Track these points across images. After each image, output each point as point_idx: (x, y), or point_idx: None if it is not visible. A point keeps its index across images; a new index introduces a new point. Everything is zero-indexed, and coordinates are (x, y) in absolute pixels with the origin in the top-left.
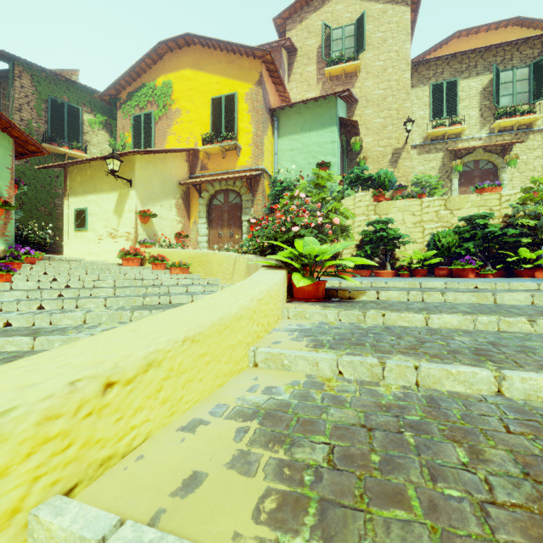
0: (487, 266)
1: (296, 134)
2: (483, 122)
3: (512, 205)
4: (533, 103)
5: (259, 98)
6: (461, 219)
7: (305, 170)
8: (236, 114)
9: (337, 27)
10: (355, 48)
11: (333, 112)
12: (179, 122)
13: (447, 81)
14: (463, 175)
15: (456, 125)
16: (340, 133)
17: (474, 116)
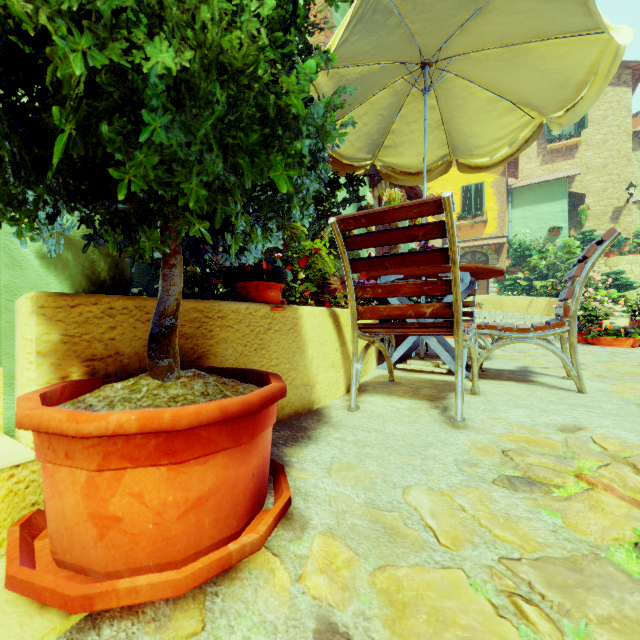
0: None
1: (528, 206)
2: None
3: None
4: None
5: (503, 185)
6: None
7: (537, 233)
8: (484, 197)
9: None
10: (575, 126)
11: (564, 188)
12: None
13: None
14: None
15: None
16: (568, 202)
17: None
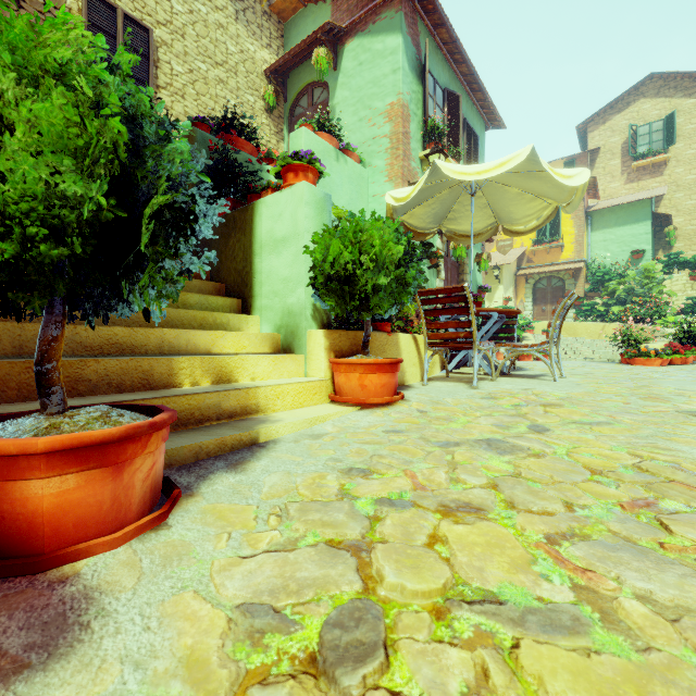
0: None
1: (609, 228)
2: None
3: None
4: None
5: (581, 209)
6: None
7: (619, 256)
8: (560, 221)
9: (643, 124)
10: (663, 141)
11: (647, 210)
12: None
13: None
14: None
15: None
16: (653, 224)
17: None
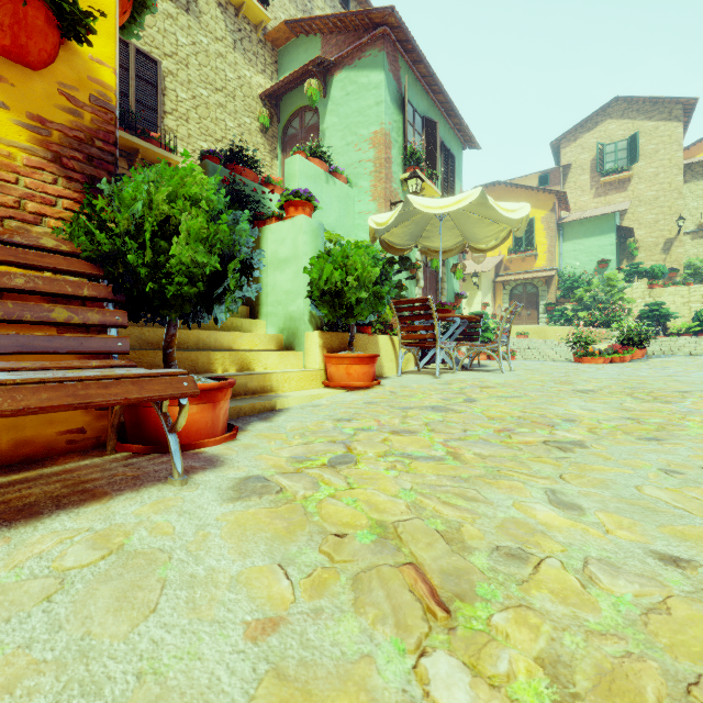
0: None
1: (578, 239)
2: None
3: None
4: None
5: (552, 221)
6: None
7: (587, 265)
8: (534, 232)
9: (610, 143)
10: (627, 159)
11: (612, 223)
12: None
13: None
14: None
15: None
16: (617, 236)
17: None
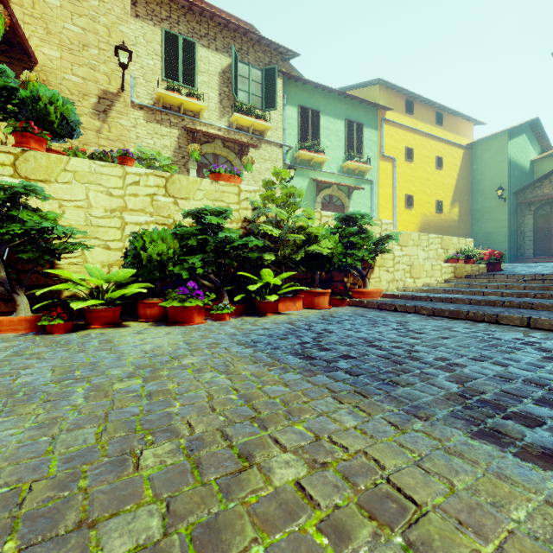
0: (223, 297)
1: None
2: (222, 111)
3: (254, 203)
4: (265, 110)
5: None
6: (186, 212)
7: None
8: None
9: None
10: None
11: None
12: None
13: (184, 36)
14: (202, 168)
15: (193, 98)
16: None
17: (214, 99)
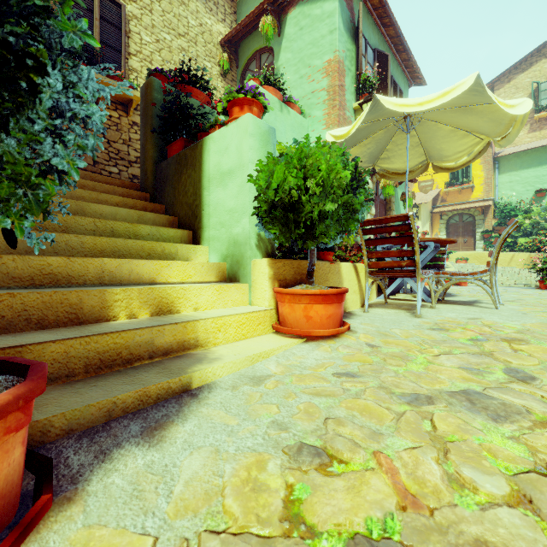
0: None
1: (515, 171)
2: None
3: None
4: None
5: (489, 155)
6: None
7: (523, 195)
8: (470, 166)
9: (545, 81)
10: None
11: None
12: (423, 174)
13: None
14: None
15: None
16: None
17: None
